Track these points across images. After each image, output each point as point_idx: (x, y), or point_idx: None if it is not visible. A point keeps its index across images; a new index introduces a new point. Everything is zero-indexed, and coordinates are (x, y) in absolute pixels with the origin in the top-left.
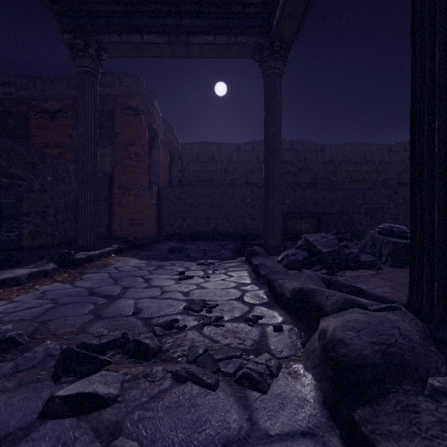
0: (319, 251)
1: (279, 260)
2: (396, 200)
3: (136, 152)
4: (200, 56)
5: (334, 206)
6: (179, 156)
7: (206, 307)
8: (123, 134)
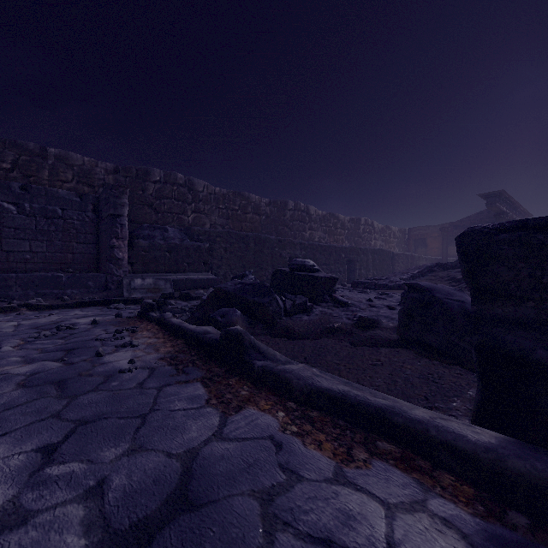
0: None
1: None
2: None
3: None
4: None
5: None
6: None
7: None
8: None
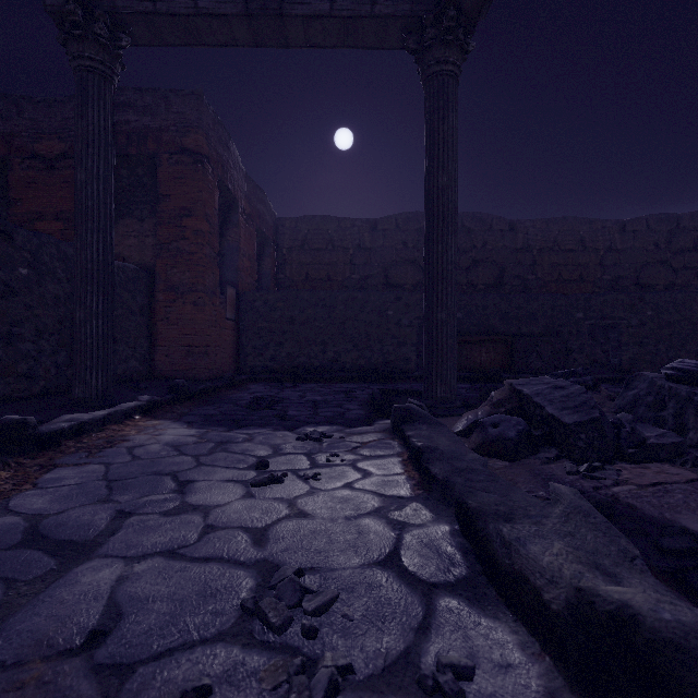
0: (553, 418)
1: (461, 431)
2: (642, 313)
3: (196, 228)
4: (305, 45)
5: (537, 322)
6: (274, 240)
7: (303, 610)
8: (174, 196)
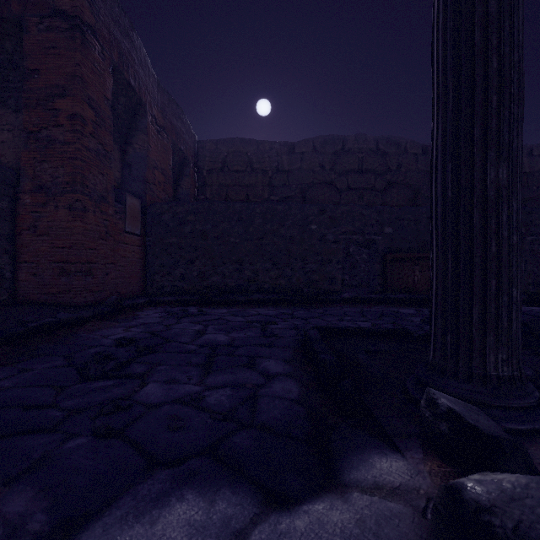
0: None
1: None
2: None
3: (72, 111)
4: None
5: None
6: (194, 161)
7: None
8: (44, 71)
